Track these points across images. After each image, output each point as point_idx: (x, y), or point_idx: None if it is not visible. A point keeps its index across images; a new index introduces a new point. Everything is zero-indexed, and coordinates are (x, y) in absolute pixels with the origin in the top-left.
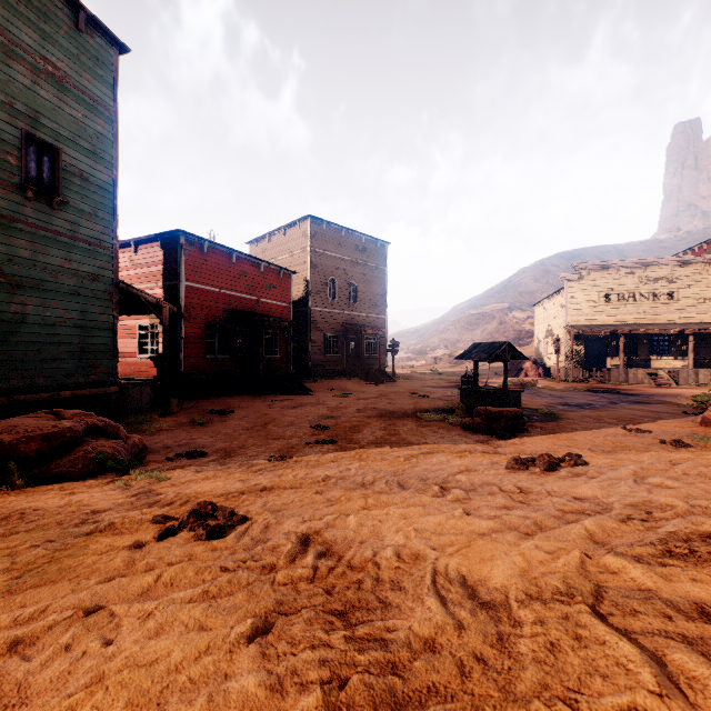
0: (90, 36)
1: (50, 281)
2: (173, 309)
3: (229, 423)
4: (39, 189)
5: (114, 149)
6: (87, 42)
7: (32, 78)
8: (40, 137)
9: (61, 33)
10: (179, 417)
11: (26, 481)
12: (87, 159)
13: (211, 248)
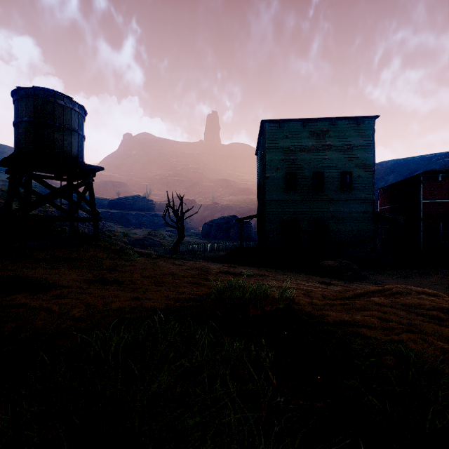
0: (362, 123)
1: (348, 217)
2: (406, 219)
3: (417, 279)
4: (345, 188)
5: (373, 159)
6: (361, 127)
7: (343, 154)
8: (345, 171)
9: (352, 132)
10: (399, 271)
11: (326, 276)
12: (361, 169)
13: (445, 176)
